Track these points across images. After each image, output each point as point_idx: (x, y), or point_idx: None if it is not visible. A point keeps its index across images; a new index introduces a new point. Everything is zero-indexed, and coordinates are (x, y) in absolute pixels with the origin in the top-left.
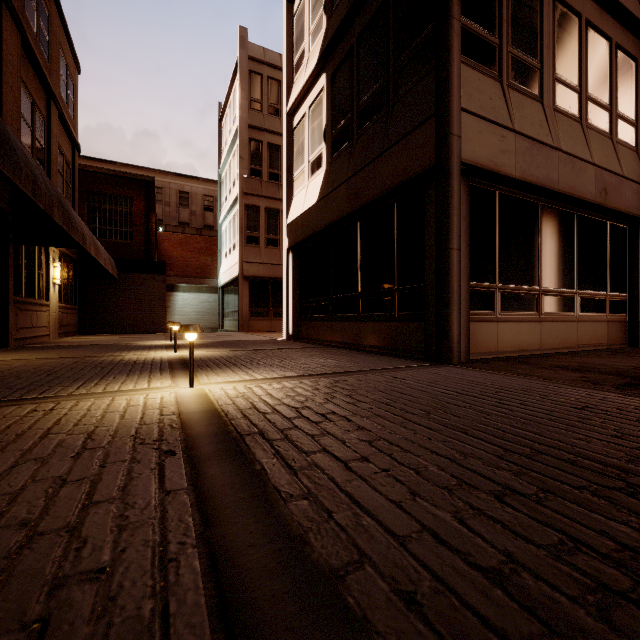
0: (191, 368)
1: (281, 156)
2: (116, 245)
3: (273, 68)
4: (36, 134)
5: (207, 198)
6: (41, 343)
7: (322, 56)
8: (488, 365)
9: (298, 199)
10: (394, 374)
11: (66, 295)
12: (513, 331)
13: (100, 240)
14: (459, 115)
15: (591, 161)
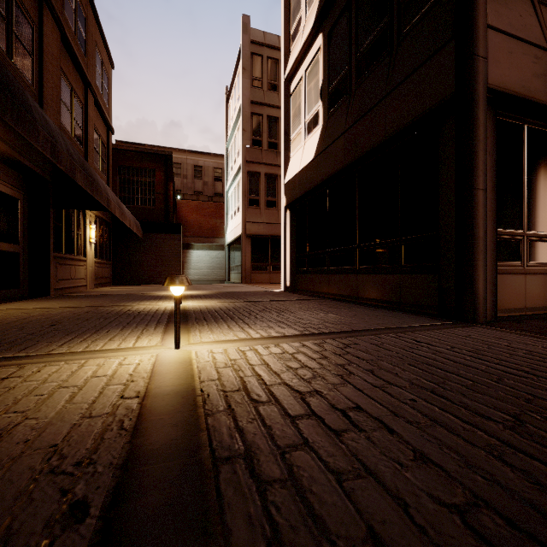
0: (177, 326)
1: (279, 127)
2: (142, 210)
3: (272, 49)
4: (75, 117)
5: (217, 170)
6: (77, 292)
7: (319, 16)
8: (526, 326)
9: (295, 159)
10: (414, 336)
11: (102, 252)
12: (543, 285)
13: (129, 206)
14: (485, 33)
15: None
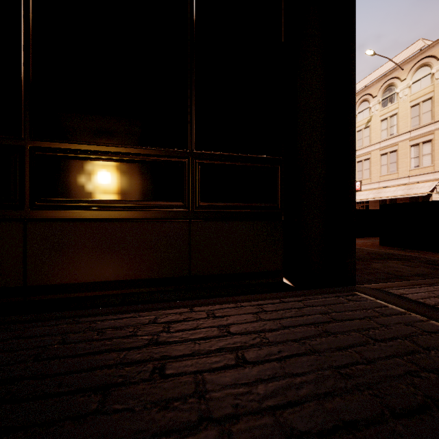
0: None
1: None
2: None
3: None
4: None
5: None
6: None
7: None
8: None
9: None
10: None
11: None
12: None
13: None
14: None
15: None
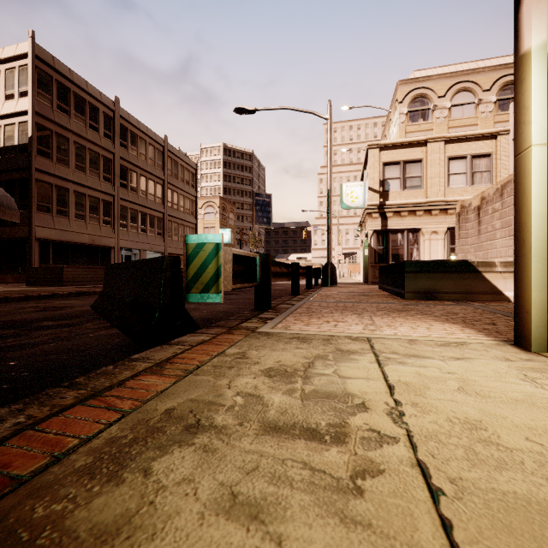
0: None
1: None
2: None
3: None
4: None
5: None
6: None
7: None
8: None
9: None
10: (13, 285)
11: None
12: None
13: None
14: (35, 227)
15: (88, 233)
